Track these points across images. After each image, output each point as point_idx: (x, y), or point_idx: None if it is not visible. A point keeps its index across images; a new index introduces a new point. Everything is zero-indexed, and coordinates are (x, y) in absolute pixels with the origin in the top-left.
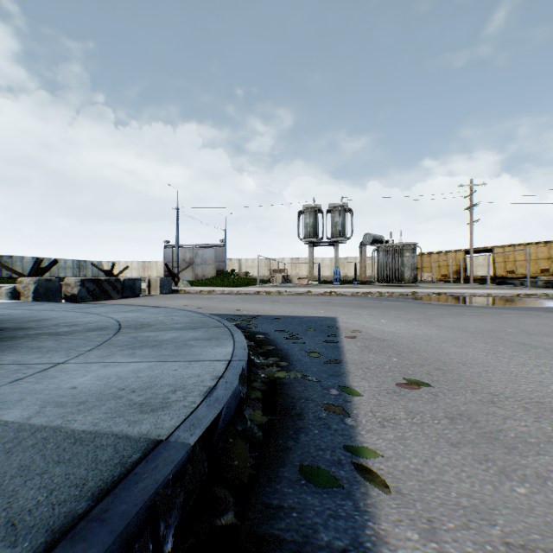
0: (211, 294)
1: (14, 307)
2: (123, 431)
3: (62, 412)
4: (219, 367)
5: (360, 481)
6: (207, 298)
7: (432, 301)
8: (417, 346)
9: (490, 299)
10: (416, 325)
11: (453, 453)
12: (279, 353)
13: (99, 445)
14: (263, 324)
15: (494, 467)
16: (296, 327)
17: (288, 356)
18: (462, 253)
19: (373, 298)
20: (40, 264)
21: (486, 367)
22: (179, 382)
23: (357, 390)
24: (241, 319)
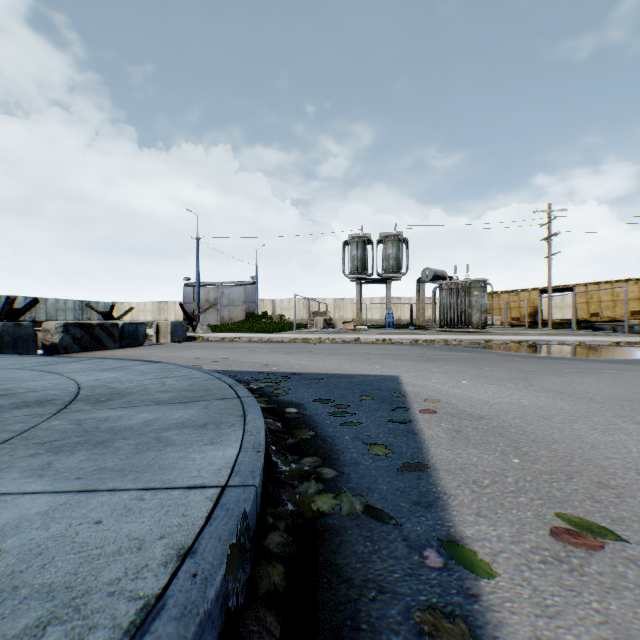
0: (235, 342)
1: None
2: None
3: None
4: (196, 511)
5: None
6: (229, 348)
7: (514, 351)
8: (536, 429)
9: (585, 348)
10: (513, 389)
11: None
12: (320, 447)
13: None
14: (297, 388)
15: None
16: (345, 392)
17: (335, 453)
18: (537, 292)
19: (439, 347)
20: (12, 305)
21: None
22: (80, 575)
23: (478, 550)
24: (267, 379)
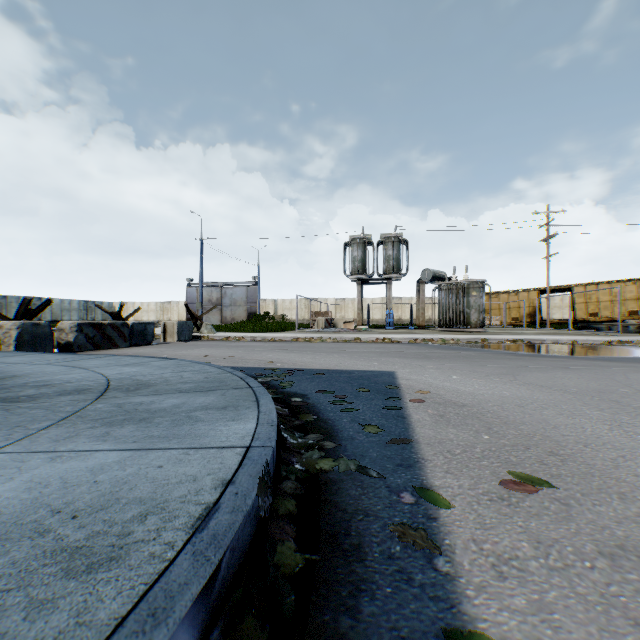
0: (239, 341)
1: None
2: (5, 637)
3: None
4: (230, 461)
5: None
6: (234, 346)
7: (508, 349)
8: (510, 414)
9: (577, 347)
10: (498, 382)
11: None
12: (322, 427)
13: None
14: (301, 381)
15: None
16: (344, 385)
17: (334, 431)
18: (536, 293)
19: (436, 346)
20: (28, 305)
21: (620, 450)
22: (158, 493)
23: (442, 493)
24: (273, 374)
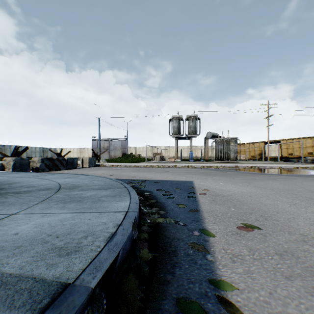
0: (118, 167)
1: None
2: (41, 274)
3: (0, 256)
4: (119, 217)
5: None
6: (116, 169)
7: (248, 171)
8: (245, 199)
9: (281, 170)
10: (241, 186)
11: (289, 285)
12: (159, 205)
13: (19, 289)
14: (148, 185)
15: None
16: (169, 187)
17: (164, 207)
18: (263, 143)
19: (213, 169)
20: (17, 149)
21: (292, 214)
22: (90, 229)
23: (211, 231)
24: (135, 182)
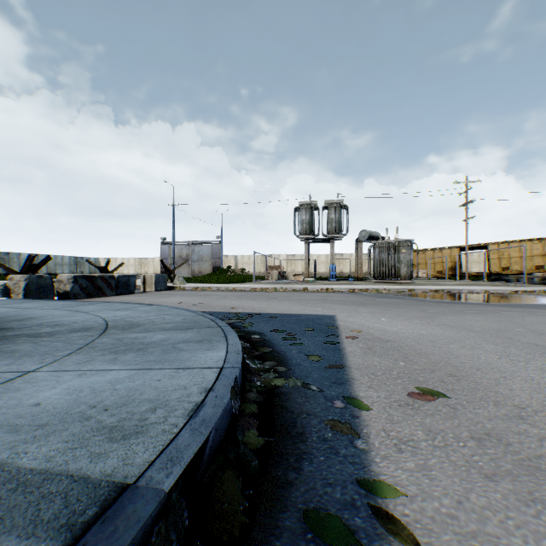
0: (206, 290)
1: (1, 304)
2: (81, 470)
3: (13, 440)
4: (209, 376)
5: (382, 535)
6: (203, 295)
7: (430, 298)
8: (423, 347)
9: (488, 296)
10: (418, 324)
11: (490, 489)
12: (276, 356)
13: (46, 493)
14: (259, 323)
15: (545, 511)
16: (294, 326)
17: (286, 359)
18: (457, 250)
19: (370, 295)
20: (32, 261)
21: (503, 373)
22: (161, 396)
23: (364, 401)
24: (236, 317)
